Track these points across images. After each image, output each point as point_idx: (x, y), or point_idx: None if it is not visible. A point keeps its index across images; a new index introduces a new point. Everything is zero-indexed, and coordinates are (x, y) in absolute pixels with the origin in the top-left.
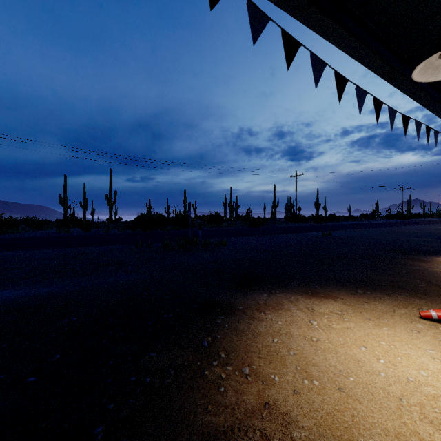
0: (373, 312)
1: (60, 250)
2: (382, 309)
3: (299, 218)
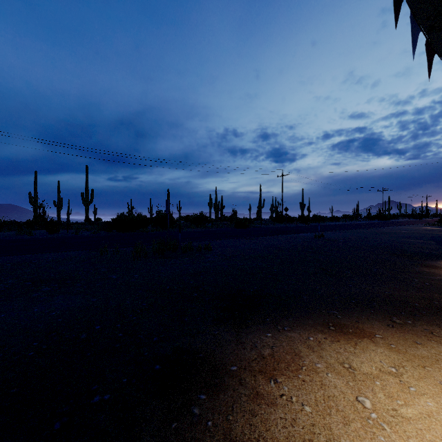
0: (440, 365)
1: (0, 259)
2: None
3: (286, 218)
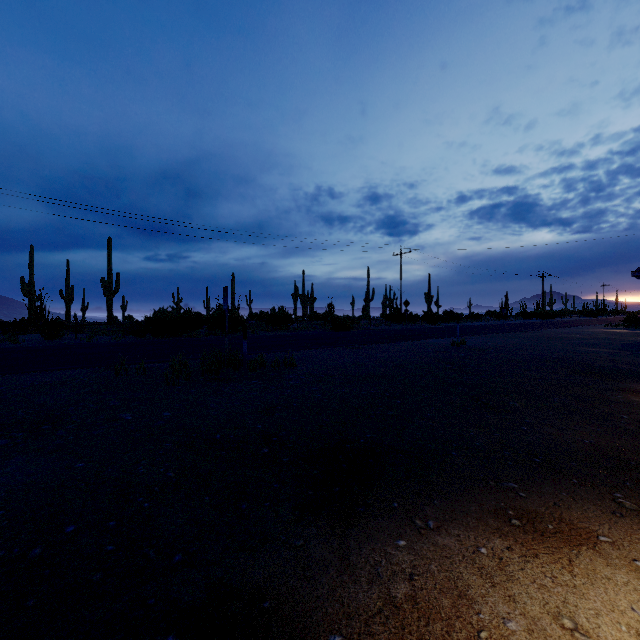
0: None
1: None
2: None
3: (406, 316)
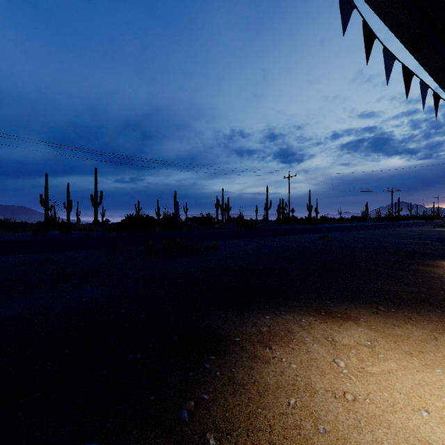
0: (410, 341)
1: (24, 256)
2: (420, 335)
3: (292, 219)
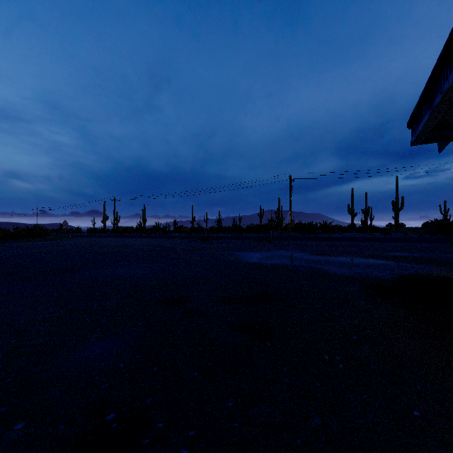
0: None
1: (392, 243)
2: None
3: None
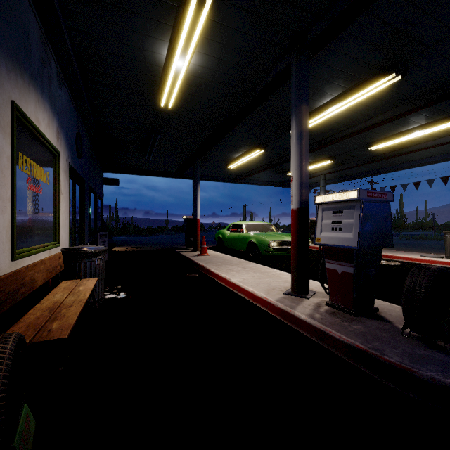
0: None
1: None
2: None
3: None
